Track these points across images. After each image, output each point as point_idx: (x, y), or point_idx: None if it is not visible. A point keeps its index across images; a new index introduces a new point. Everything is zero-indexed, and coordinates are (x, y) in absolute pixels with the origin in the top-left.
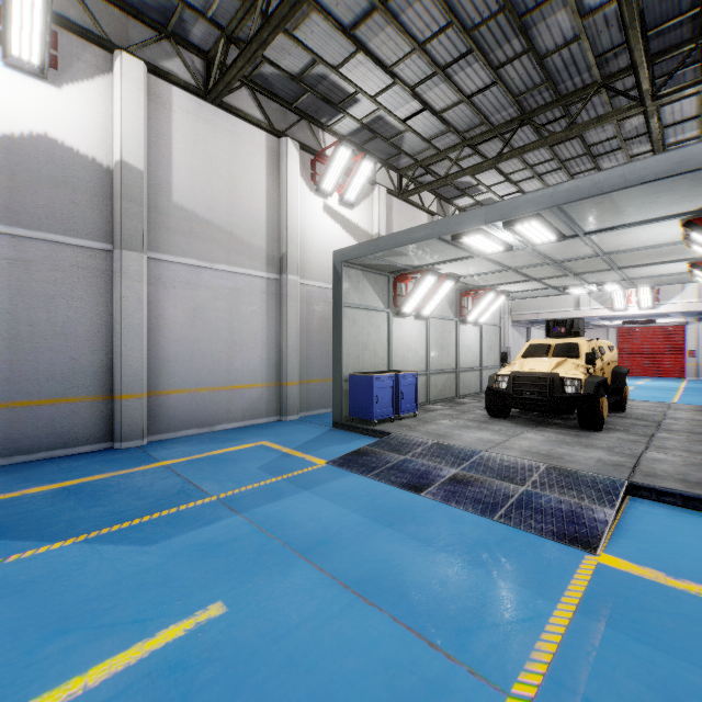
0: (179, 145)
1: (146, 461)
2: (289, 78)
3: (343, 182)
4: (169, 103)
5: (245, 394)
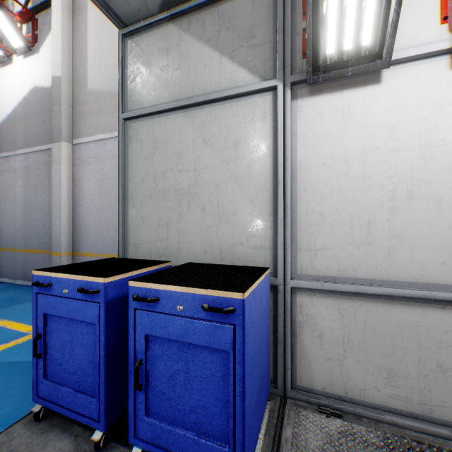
0: (92, 37)
1: None
2: None
3: None
4: (86, 8)
5: None
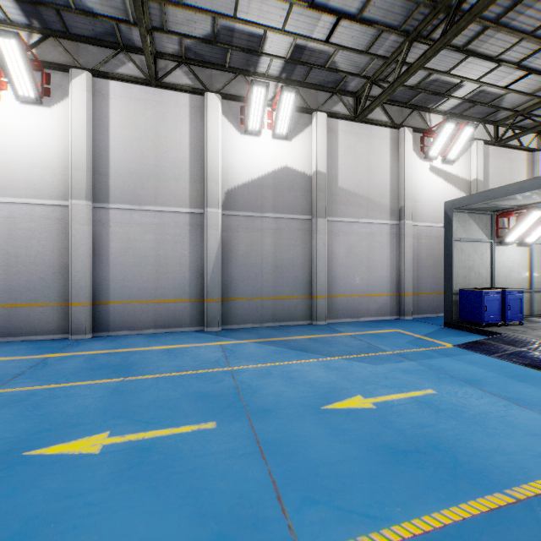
0: (341, 153)
1: (336, 332)
2: (408, 89)
3: (445, 146)
4: (336, 130)
5: (376, 299)
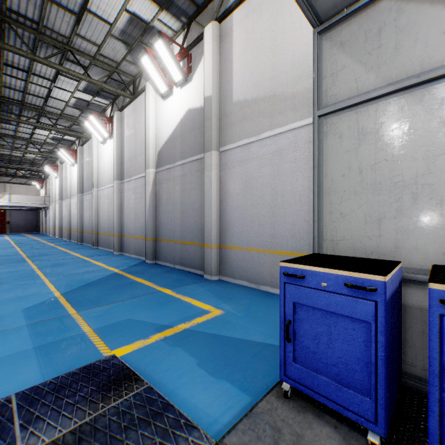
0: (236, 54)
1: (173, 286)
2: None
3: None
4: (231, 30)
5: None
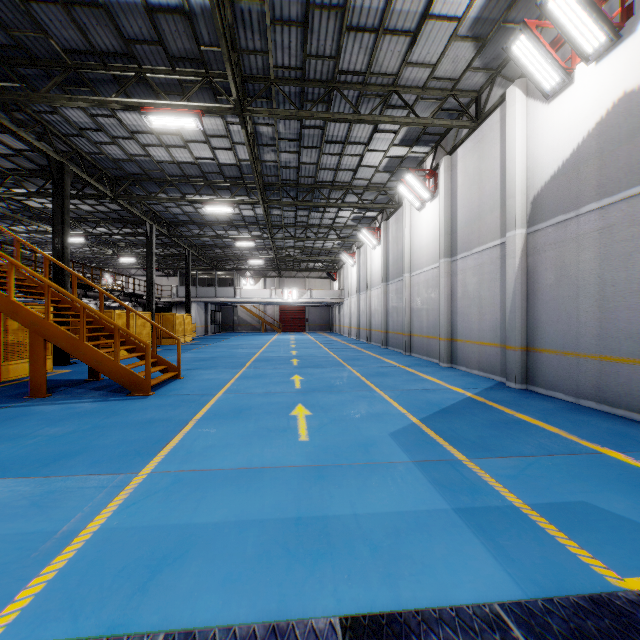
0: None
1: (619, 446)
2: None
3: None
4: None
5: None
